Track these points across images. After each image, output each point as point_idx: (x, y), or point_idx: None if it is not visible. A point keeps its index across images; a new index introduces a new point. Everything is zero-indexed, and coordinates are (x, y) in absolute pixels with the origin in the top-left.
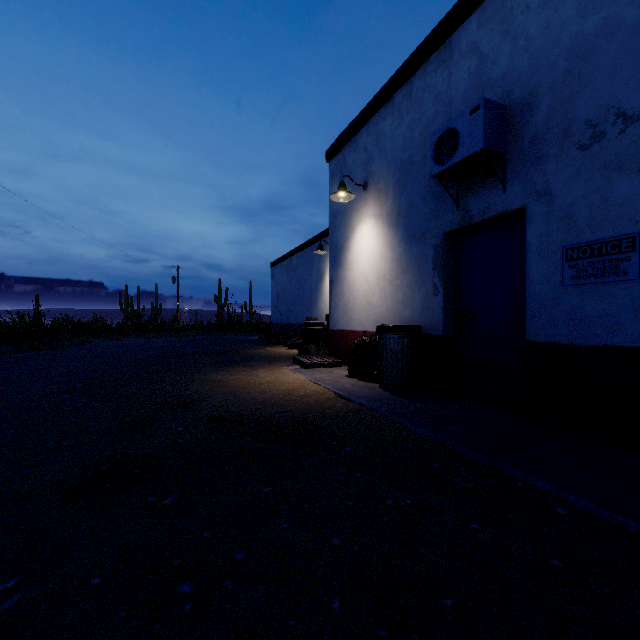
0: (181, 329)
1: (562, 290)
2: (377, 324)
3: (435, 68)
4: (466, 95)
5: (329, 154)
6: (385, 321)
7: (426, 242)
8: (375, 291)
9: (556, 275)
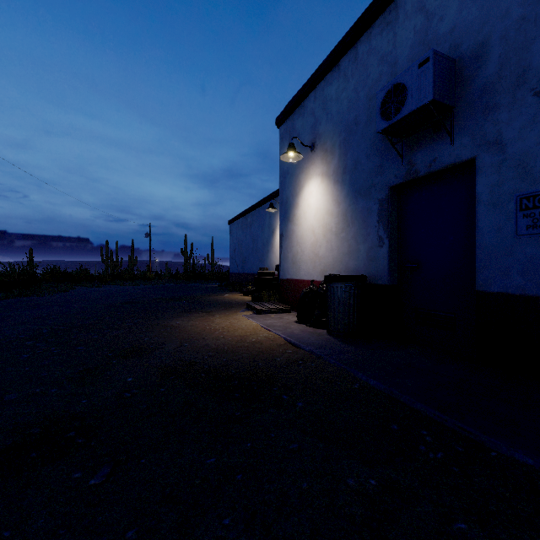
0: (153, 278)
1: (516, 240)
2: (324, 274)
3: (380, 31)
4: (411, 53)
5: (279, 120)
6: (331, 271)
7: (371, 196)
8: (322, 243)
9: (509, 225)
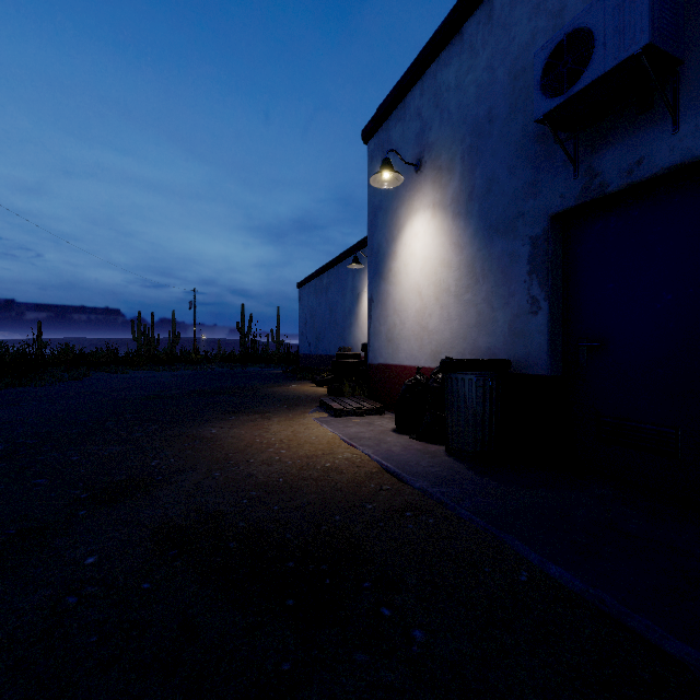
0: (199, 360)
1: None
2: (436, 357)
3: None
4: None
5: (367, 132)
6: (448, 353)
7: (517, 233)
8: (433, 310)
9: None
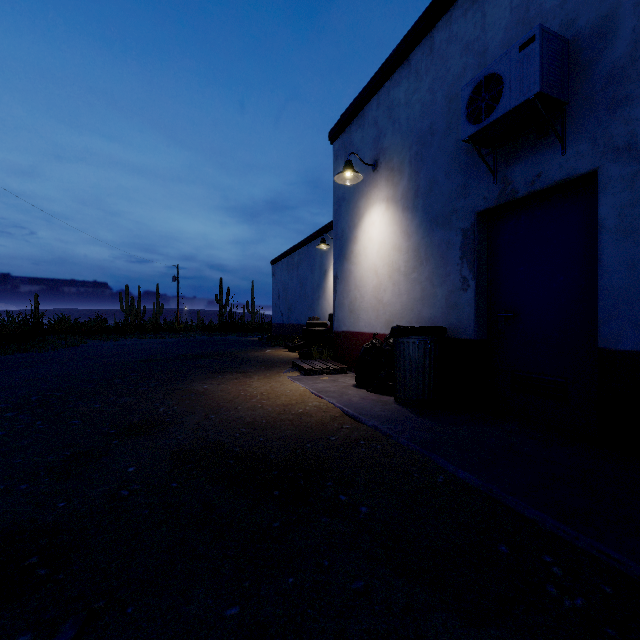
0: (181, 329)
1: None
2: (389, 325)
3: (464, 12)
4: (507, 37)
5: (333, 134)
6: (399, 322)
7: (452, 226)
8: (387, 287)
9: None
